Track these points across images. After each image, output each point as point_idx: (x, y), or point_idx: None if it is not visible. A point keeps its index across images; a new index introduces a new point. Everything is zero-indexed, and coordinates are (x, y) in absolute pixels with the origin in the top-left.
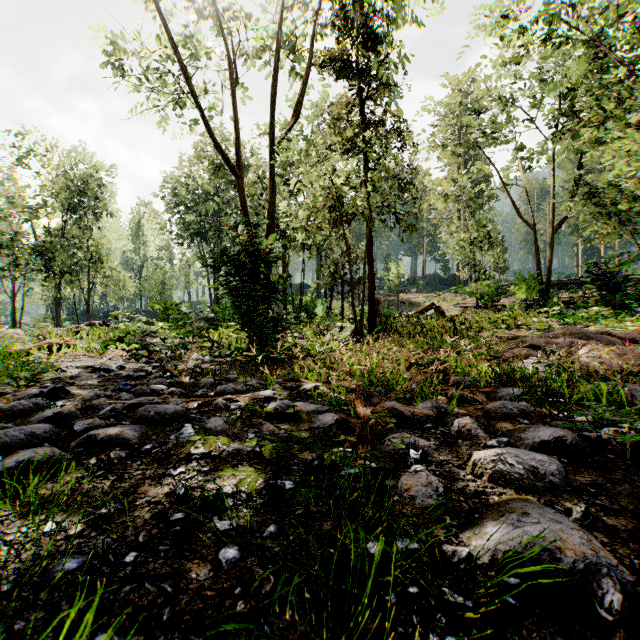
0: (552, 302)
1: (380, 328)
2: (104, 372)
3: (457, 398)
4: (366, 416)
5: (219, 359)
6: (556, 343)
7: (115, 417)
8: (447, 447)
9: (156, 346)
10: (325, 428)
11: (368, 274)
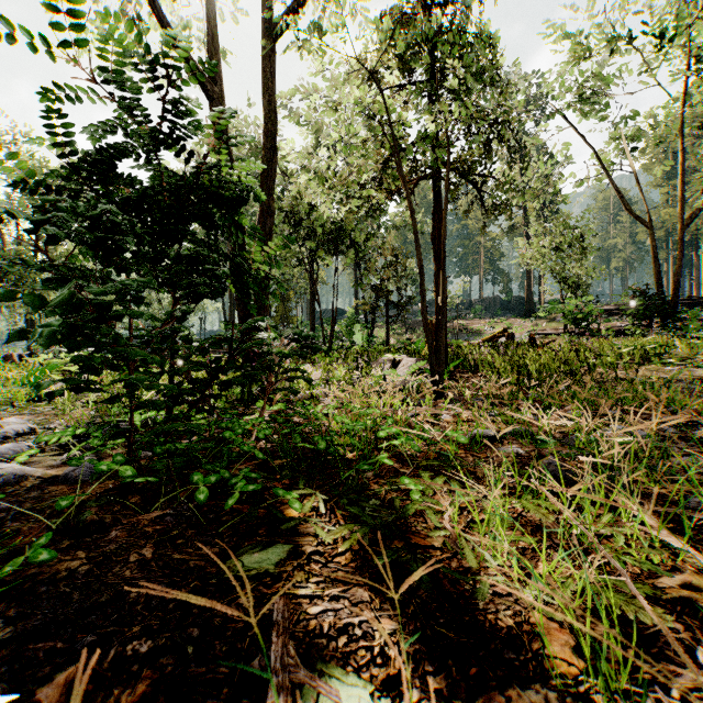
0: (694, 324)
1: (457, 363)
2: None
3: None
4: None
5: None
6: None
7: None
8: None
9: None
10: None
11: (435, 278)
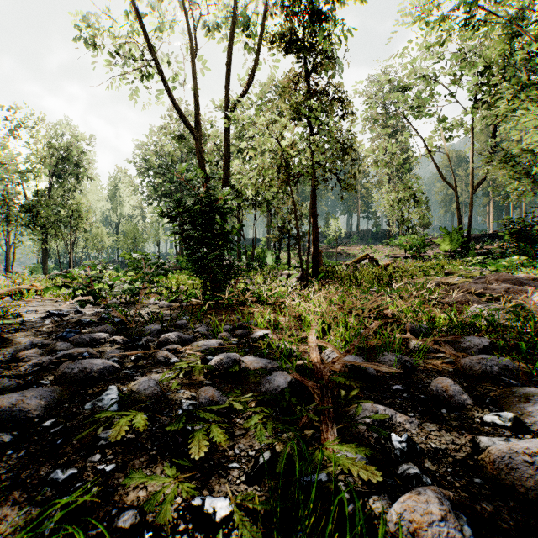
0: (473, 252)
1: (323, 275)
2: (58, 317)
3: (417, 348)
4: (325, 377)
5: (175, 304)
6: (493, 289)
7: (36, 373)
8: (433, 423)
9: (102, 292)
10: (276, 395)
11: (312, 227)
